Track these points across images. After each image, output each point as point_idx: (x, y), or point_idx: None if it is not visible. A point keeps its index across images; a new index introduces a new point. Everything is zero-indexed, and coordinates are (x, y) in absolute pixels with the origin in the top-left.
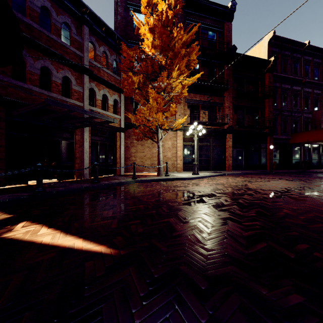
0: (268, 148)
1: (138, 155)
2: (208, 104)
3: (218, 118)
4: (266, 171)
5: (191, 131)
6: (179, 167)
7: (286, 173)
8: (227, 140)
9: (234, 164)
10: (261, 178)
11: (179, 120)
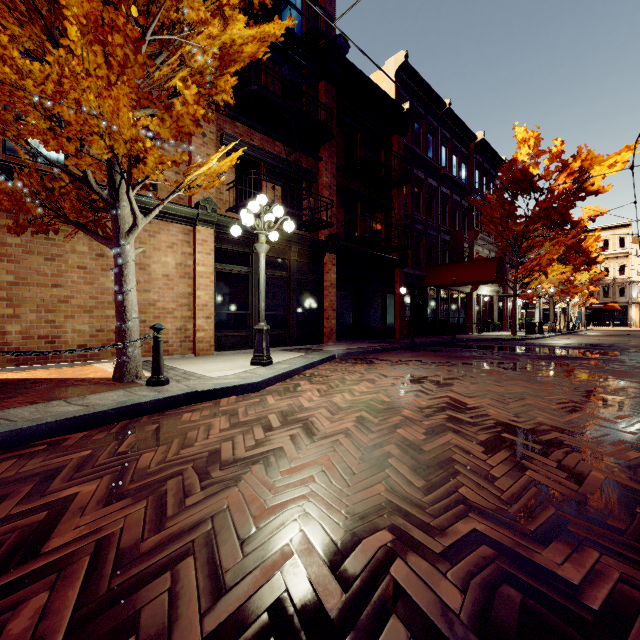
0: (397, 293)
1: (27, 297)
2: (284, 166)
3: (306, 210)
4: (402, 343)
5: (250, 218)
6: (204, 339)
7: (436, 345)
8: (327, 268)
9: (337, 328)
10: (433, 366)
11: (213, 162)
